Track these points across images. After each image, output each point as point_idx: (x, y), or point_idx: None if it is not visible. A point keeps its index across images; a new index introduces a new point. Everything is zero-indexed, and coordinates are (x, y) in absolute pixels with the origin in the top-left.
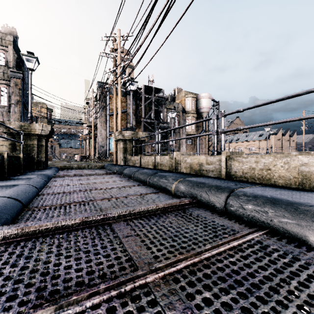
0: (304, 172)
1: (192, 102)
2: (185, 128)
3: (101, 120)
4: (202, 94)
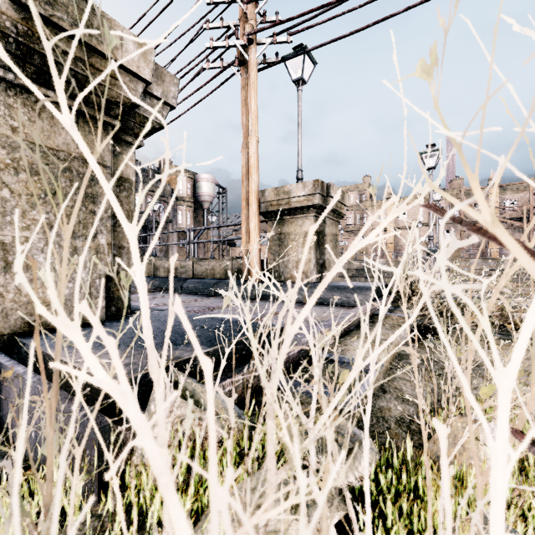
0: (226, 269)
1: (188, 185)
2: (177, 223)
3: None
4: (202, 175)
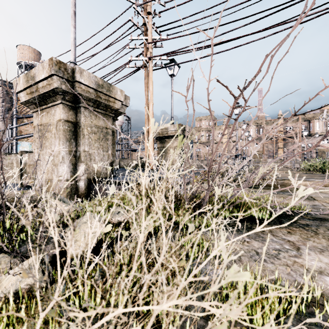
0: (137, 164)
1: None
2: None
3: (5, 123)
4: None
